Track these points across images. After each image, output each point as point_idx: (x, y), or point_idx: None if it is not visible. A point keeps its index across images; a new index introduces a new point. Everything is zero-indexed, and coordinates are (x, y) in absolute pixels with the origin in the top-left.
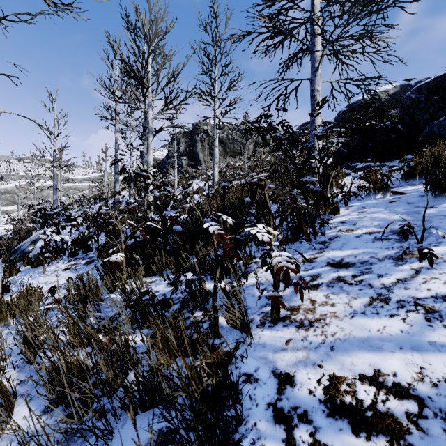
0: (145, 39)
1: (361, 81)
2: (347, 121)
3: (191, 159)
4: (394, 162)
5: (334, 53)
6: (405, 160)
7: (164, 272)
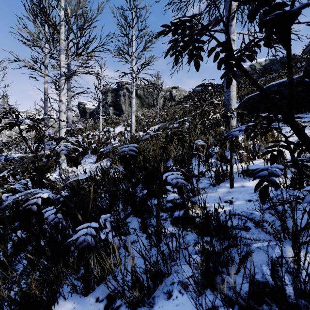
0: None
1: None
2: None
3: (116, 109)
4: None
5: None
6: None
7: None
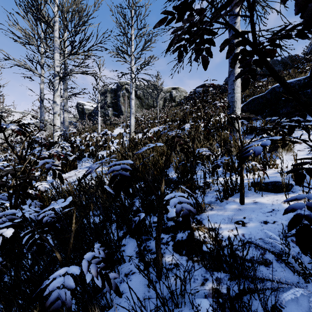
0: None
1: None
2: None
3: (116, 110)
4: None
5: None
6: None
7: None
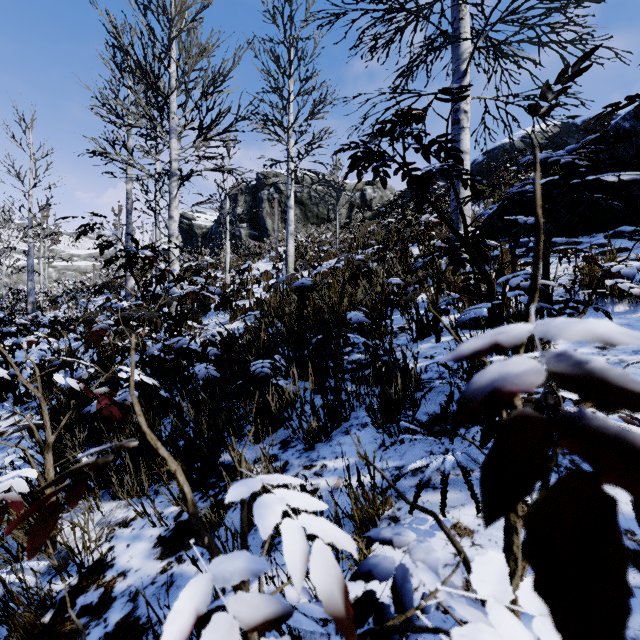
0: (164, 14)
1: (534, 100)
2: (485, 175)
3: (255, 227)
4: (596, 237)
5: (495, 44)
6: (619, 234)
7: (162, 489)
